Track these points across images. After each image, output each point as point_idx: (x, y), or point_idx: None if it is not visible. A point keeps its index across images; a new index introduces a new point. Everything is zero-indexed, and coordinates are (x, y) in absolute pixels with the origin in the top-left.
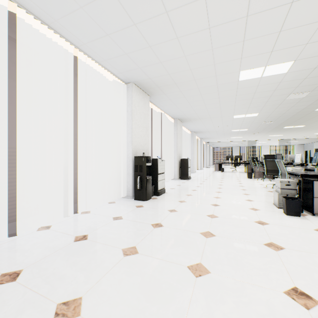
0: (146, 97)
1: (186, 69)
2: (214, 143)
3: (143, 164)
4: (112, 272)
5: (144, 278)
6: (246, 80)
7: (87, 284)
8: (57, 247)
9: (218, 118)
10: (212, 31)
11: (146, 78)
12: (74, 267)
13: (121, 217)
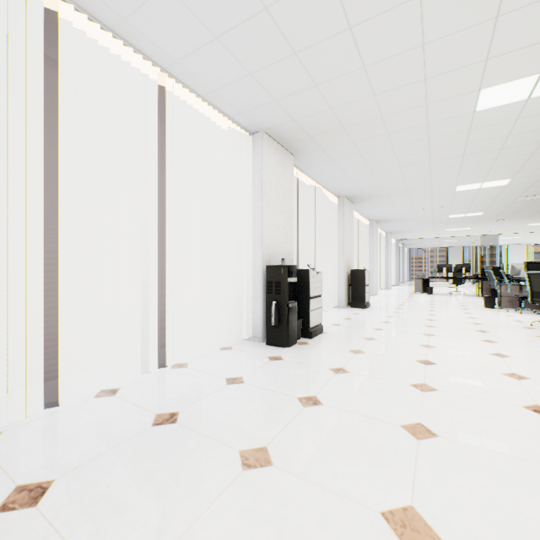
0: (287, 158)
1: (365, 96)
2: (413, 242)
3: (282, 280)
4: (217, 507)
5: (285, 534)
6: (492, 109)
7: (165, 534)
8: (121, 436)
9: (425, 192)
10: (427, 1)
11: (287, 120)
12: (144, 486)
13: (241, 380)
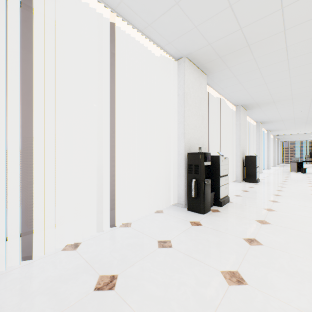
0: (202, 76)
1: (274, 10)
2: (286, 136)
3: (199, 163)
4: None
5: None
6: None
7: None
8: (67, 299)
9: (306, 97)
10: None
11: (204, 44)
12: None
13: (169, 243)
